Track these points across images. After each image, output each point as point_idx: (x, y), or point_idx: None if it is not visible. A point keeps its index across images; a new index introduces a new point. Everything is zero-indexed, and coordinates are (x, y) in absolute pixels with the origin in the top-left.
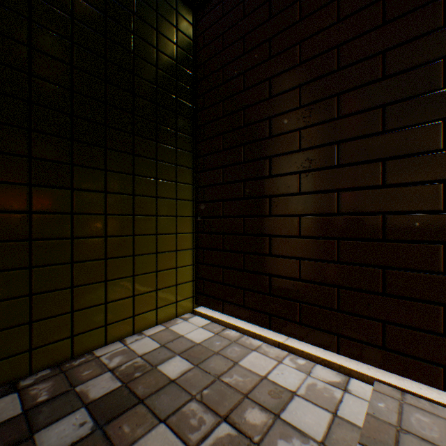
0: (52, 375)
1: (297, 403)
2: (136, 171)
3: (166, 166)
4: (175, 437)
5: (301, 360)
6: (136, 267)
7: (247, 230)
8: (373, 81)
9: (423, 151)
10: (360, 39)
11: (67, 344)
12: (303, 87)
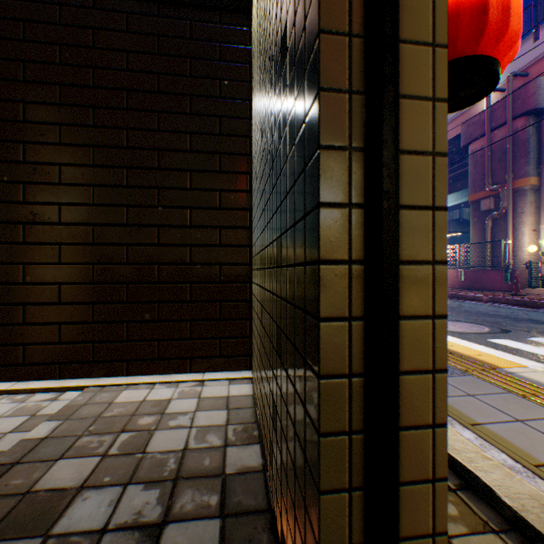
0: None
1: None
2: None
3: None
4: None
5: (22, 395)
6: None
7: None
8: (88, 165)
9: (117, 224)
10: (79, 128)
11: None
12: (29, 145)
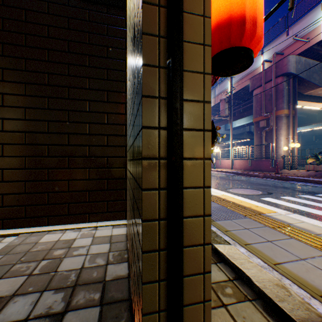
0: None
1: None
2: None
3: None
4: None
5: None
6: None
7: None
8: (22, 95)
9: (42, 132)
10: (16, 71)
11: None
12: None
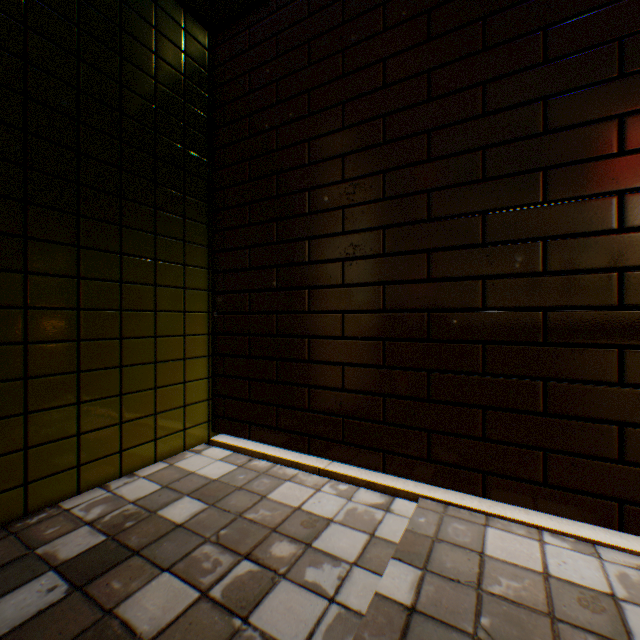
0: None
1: (333, 530)
2: (125, 249)
3: (170, 243)
4: (183, 584)
5: (343, 485)
6: (125, 383)
7: (281, 330)
8: (419, 163)
9: (465, 245)
10: (407, 112)
11: (19, 496)
12: (347, 157)
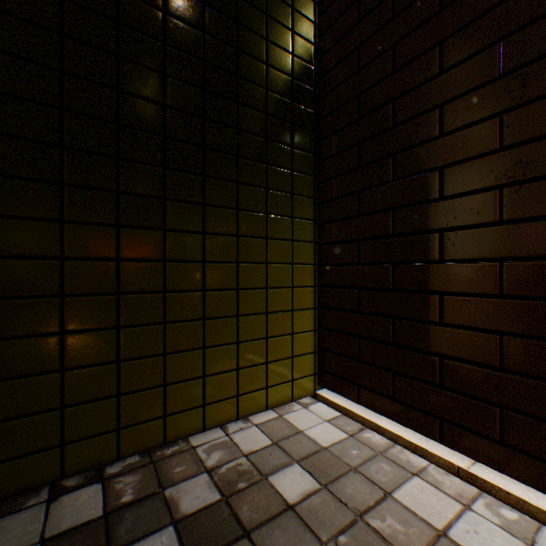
0: (140, 464)
1: None
2: (240, 205)
3: (279, 197)
4: None
5: (508, 511)
6: (240, 332)
7: (398, 283)
8: None
9: None
10: None
11: (159, 426)
12: (508, 39)
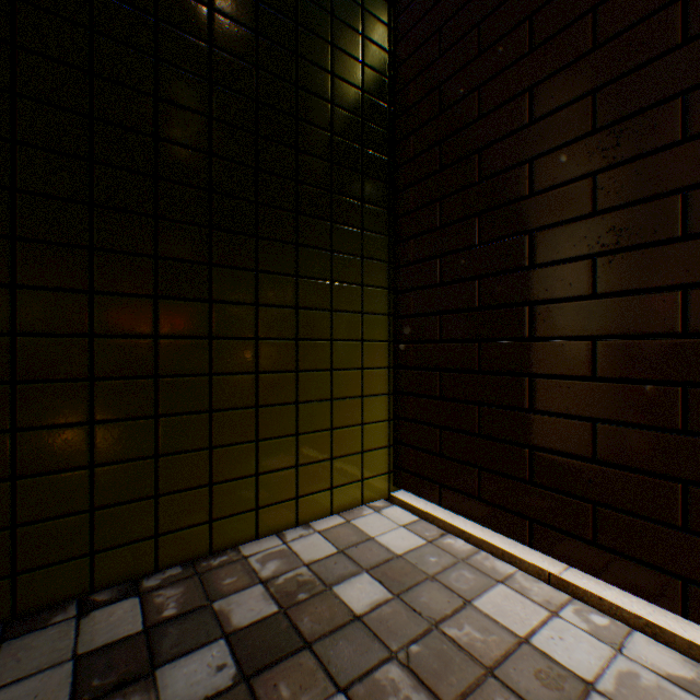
0: (183, 576)
1: None
2: (300, 271)
3: (346, 261)
4: None
5: (599, 617)
6: (300, 422)
7: (484, 364)
8: None
9: None
10: None
11: (204, 532)
12: (601, 91)
